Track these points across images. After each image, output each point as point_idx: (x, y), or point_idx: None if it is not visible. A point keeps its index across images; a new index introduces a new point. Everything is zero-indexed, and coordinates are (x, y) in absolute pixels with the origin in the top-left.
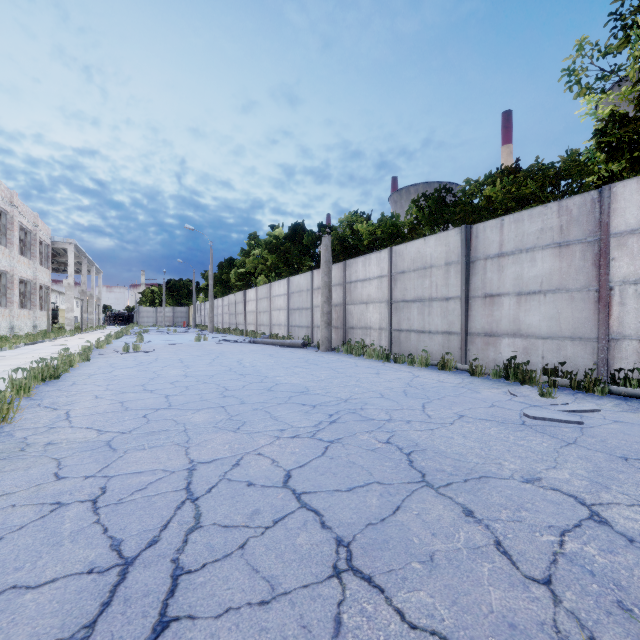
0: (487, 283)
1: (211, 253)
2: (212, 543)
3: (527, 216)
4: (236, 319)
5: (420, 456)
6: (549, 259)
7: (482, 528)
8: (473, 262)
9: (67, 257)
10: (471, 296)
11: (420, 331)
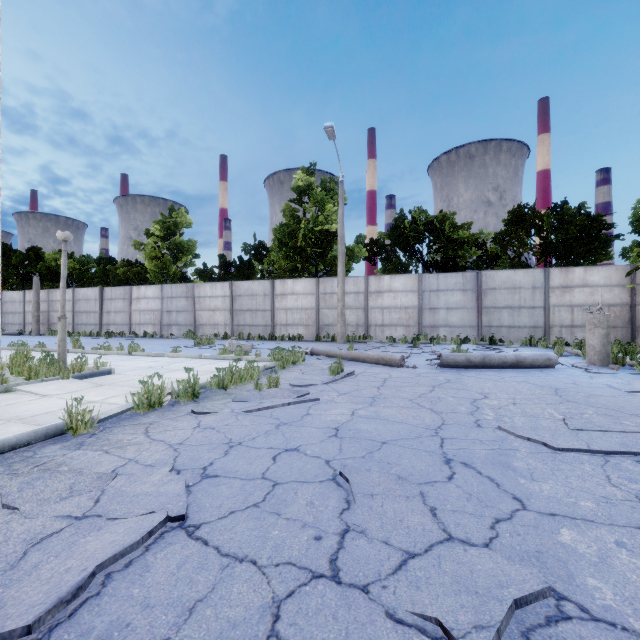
0: (108, 308)
1: None
2: None
3: (118, 289)
4: None
5: None
6: (122, 303)
7: None
8: (104, 300)
9: None
10: (103, 312)
11: (86, 324)
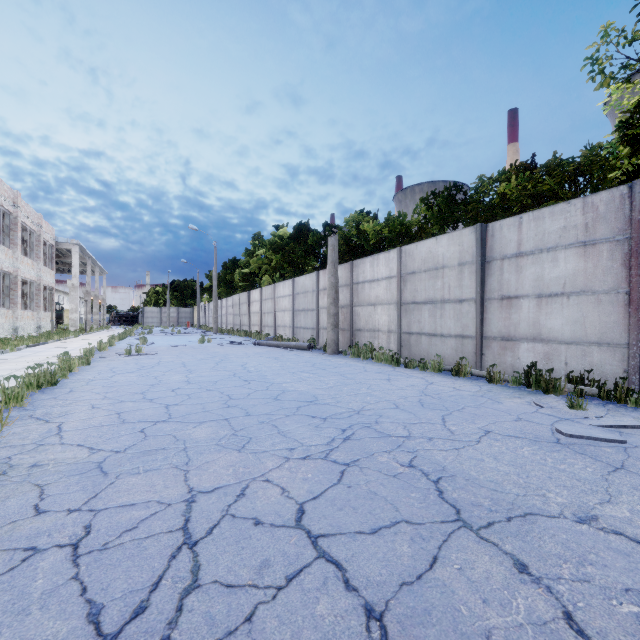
0: (504, 284)
1: (215, 253)
2: (212, 612)
3: (548, 213)
4: (240, 320)
5: (450, 485)
6: (573, 259)
7: (543, 592)
8: (489, 262)
9: (71, 258)
10: (486, 298)
11: (431, 334)
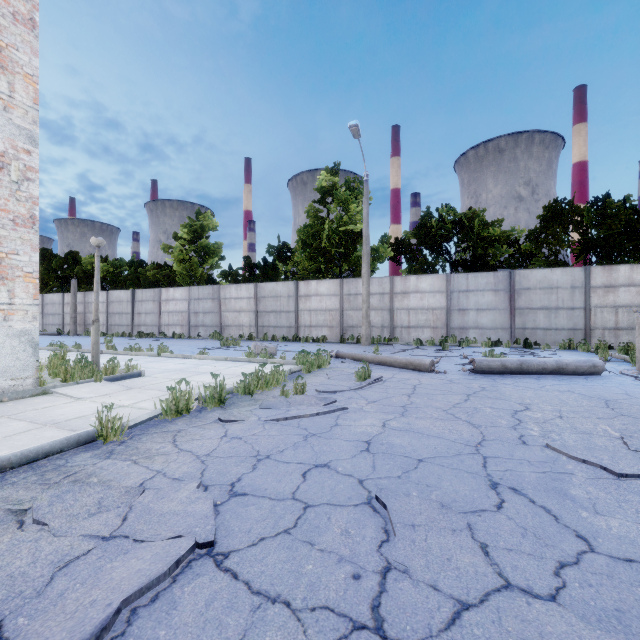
0: (139, 309)
1: None
2: None
3: (148, 291)
4: None
5: None
6: (152, 304)
7: None
8: (135, 302)
9: None
10: (135, 313)
11: (119, 325)
